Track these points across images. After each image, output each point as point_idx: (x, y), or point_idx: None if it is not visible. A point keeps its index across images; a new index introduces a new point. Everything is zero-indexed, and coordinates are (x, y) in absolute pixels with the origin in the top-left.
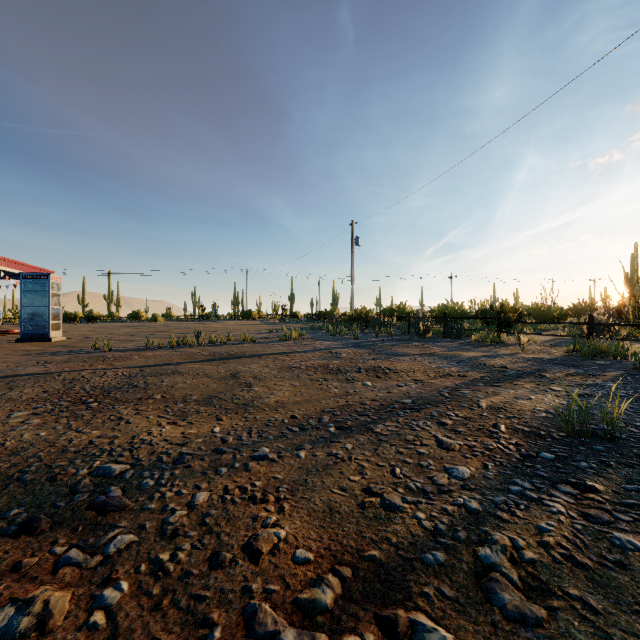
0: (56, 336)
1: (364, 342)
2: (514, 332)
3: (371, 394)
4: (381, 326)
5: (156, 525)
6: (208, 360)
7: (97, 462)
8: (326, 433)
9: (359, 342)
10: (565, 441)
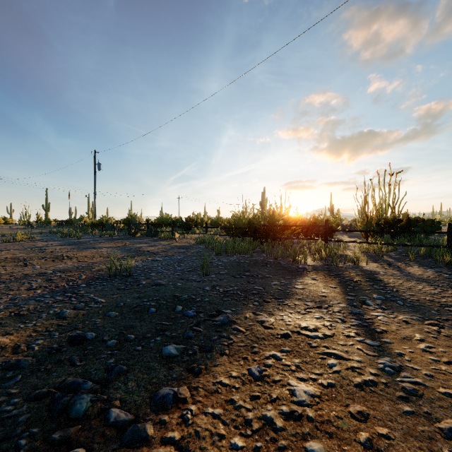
0: None
1: (82, 241)
2: (179, 232)
3: (30, 271)
4: (111, 230)
5: None
6: None
7: None
8: None
9: (78, 241)
10: (106, 279)
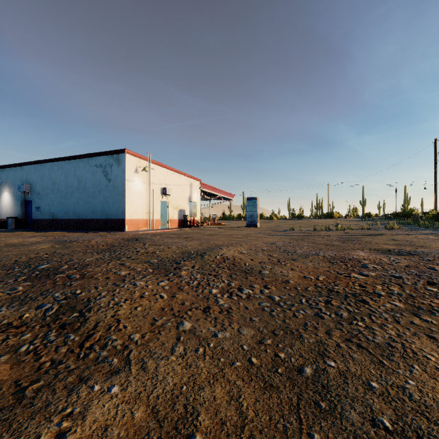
0: (257, 225)
1: None
2: None
3: None
4: None
5: (437, 257)
6: (362, 235)
7: (396, 249)
8: None
9: None
10: None
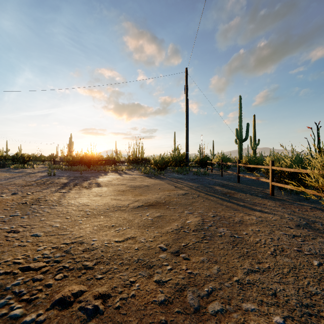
0: None
1: None
2: (30, 164)
3: None
4: None
5: None
6: None
7: None
8: (3, 180)
9: None
10: (48, 176)
